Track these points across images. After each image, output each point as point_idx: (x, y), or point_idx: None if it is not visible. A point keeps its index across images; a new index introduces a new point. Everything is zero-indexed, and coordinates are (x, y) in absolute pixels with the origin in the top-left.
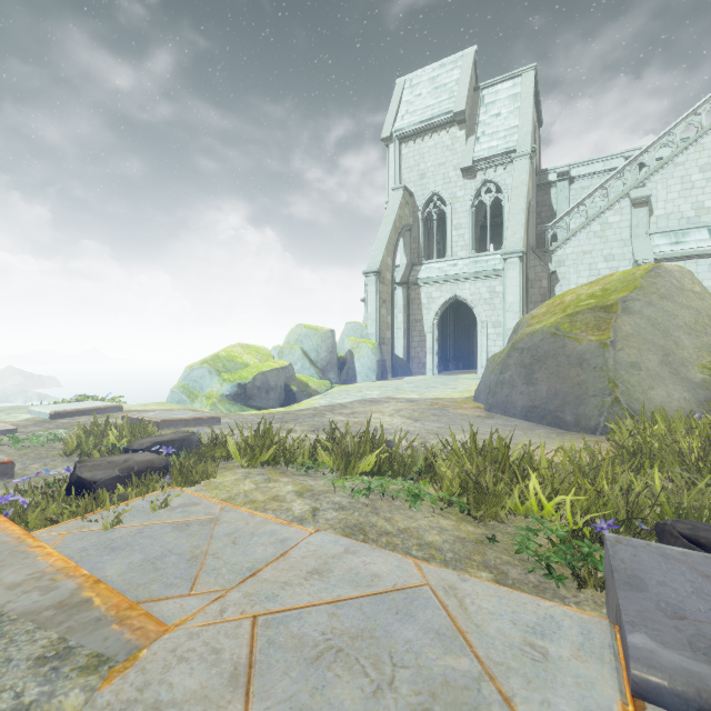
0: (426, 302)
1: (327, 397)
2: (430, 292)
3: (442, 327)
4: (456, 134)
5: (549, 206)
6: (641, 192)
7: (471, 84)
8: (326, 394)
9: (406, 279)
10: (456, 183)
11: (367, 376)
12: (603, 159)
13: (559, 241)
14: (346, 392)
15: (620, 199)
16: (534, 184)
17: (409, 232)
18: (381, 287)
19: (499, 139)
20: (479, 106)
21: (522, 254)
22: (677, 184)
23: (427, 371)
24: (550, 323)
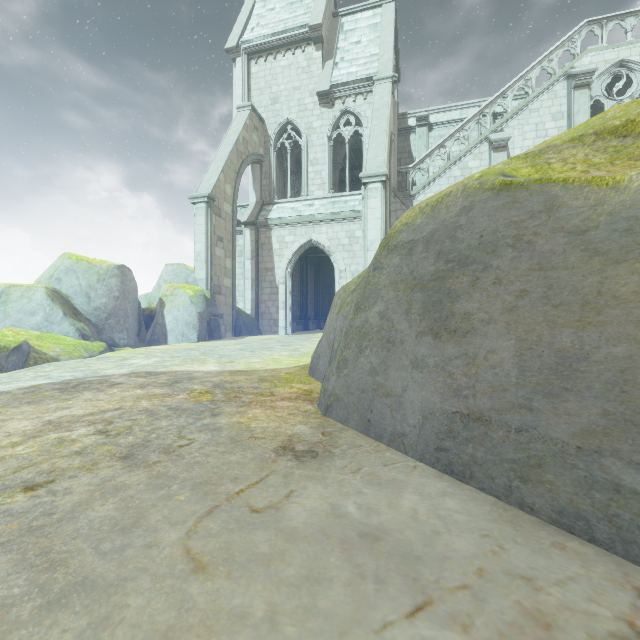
0: (277, 248)
1: (10, 375)
2: (283, 236)
3: (302, 282)
4: (312, 55)
5: (409, 153)
6: (501, 135)
7: (330, 6)
8: (27, 369)
9: (253, 218)
10: (312, 112)
11: (183, 334)
12: (460, 107)
13: (420, 185)
14: (86, 362)
15: (480, 143)
16: (396, 119)
17: (259, 165)
18: (215, 219)
19: (359, 65)
20: (338, 31)
21: (386, 180)
22: (532, 131)
23: (279, 329)
24: (481, 171)
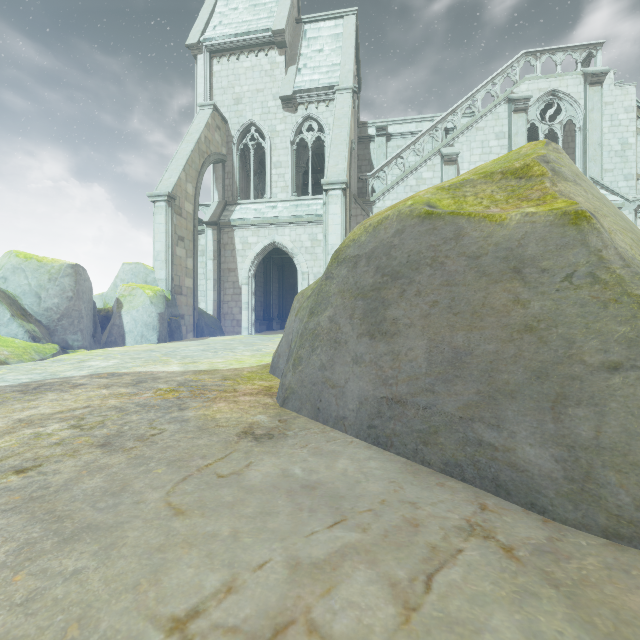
0: (240, 248)
1: None
2: (246, 237)
3: (265, 283)
4: (275, 59)
5: (369, 160)
6: (451, 150)
7: (293, 13)
8: None
9: (216, 218)
10: (275, 115)
11: (142, 335)
12: (416, 120)
13: (379, 192)
14: (41, 365)
15: (433, 155)
16: (356, 128)
17: (221, 164)
18: (176, 218)
19: (321, 73)
20: (301, 38)
21: (346, 187)
22: (478, 148)
23: (242, 330)
24: (413, 199)
